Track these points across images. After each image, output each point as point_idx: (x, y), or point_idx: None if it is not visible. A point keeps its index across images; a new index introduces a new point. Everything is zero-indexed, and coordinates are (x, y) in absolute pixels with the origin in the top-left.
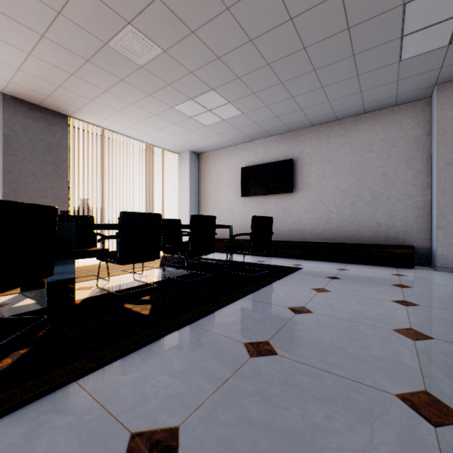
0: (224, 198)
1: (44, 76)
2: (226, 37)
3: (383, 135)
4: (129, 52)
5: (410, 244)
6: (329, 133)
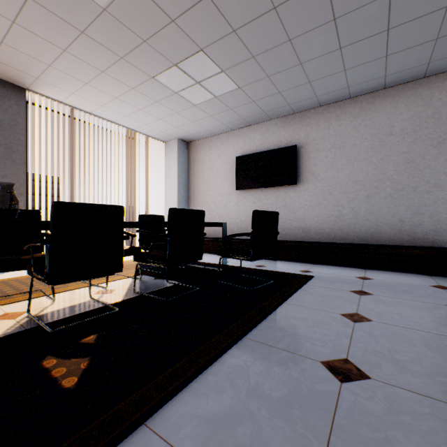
0: (217, 192)
1: None
2: None
3: (408, 114)
4: None
5: (442, 246)
6: (340, 114)
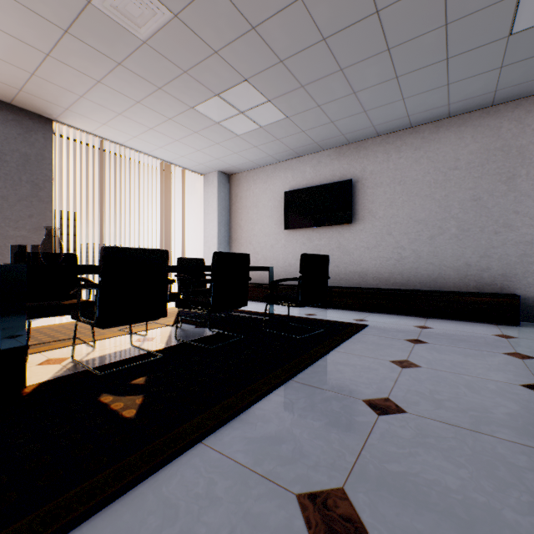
0: (262, 231)
1: (8, 56)
2: None
3: (475, 146)
4: (124, 17)
5: (511, 292)
6: (400, 145)
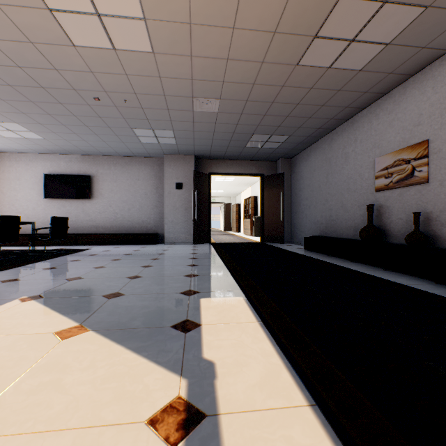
0: (25, 198)
1: None
2: (30, 108)
3: (146, 172)
4: None
5: (157, 232)
6: (116, 163)
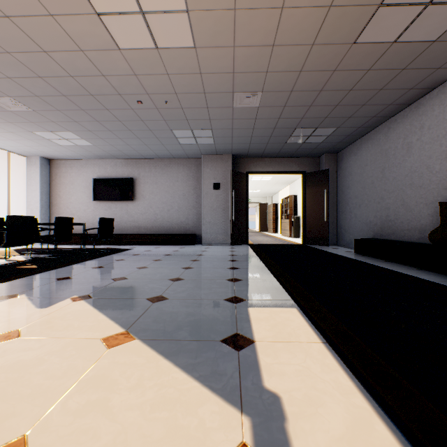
0: (78, 201)
1: None
2: (81, 116)
3: (184, 173)
4: (2, 104)
5: (195, 233)
6: (156, 165)
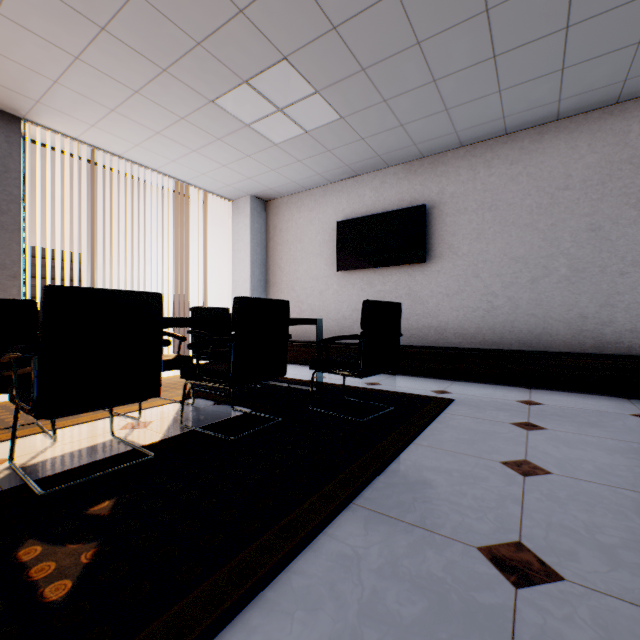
0: (308, 274)
1: None
2: None
3: (593, 158)
4: None
5: None
6: (491, 158)
